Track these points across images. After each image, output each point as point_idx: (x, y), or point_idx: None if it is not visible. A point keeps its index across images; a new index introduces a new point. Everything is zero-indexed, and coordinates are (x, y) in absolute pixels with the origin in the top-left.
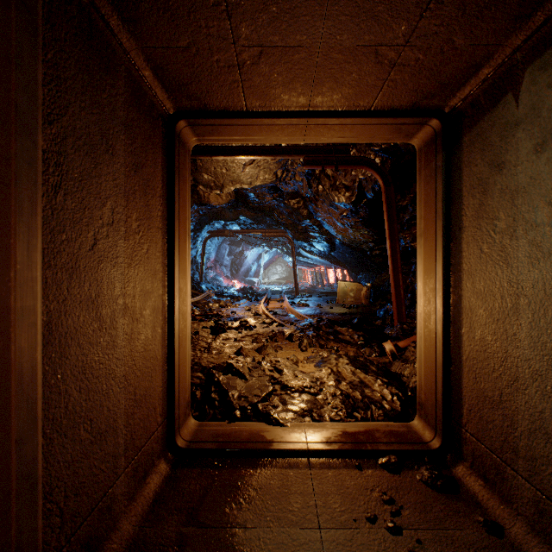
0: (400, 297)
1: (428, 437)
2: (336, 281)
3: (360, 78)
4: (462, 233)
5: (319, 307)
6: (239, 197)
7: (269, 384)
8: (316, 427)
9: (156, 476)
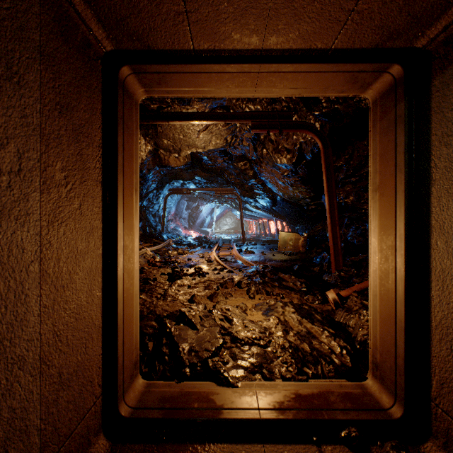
0: (337, 248)
1: (386, 403)
2: (277, 231)
3: (322, 8)
4: (431, 186)
5: (263, 254)
6: (194, 160)
7: (219, 336)
8: (268, 388)
9: None
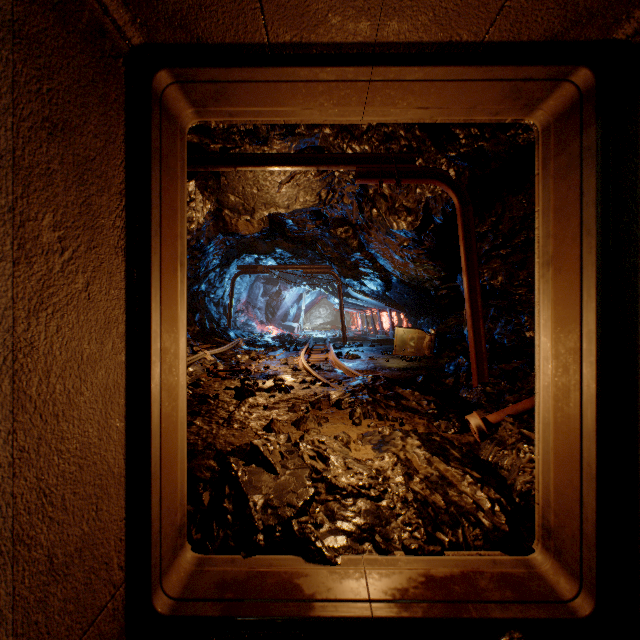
0: (481, 351)
1: (566, 591)
2: (392, 327)
3: None
4: None
5: (373, 360)
6: (274, 224)
7: (309, 483)
8: (383, 566)
9: None
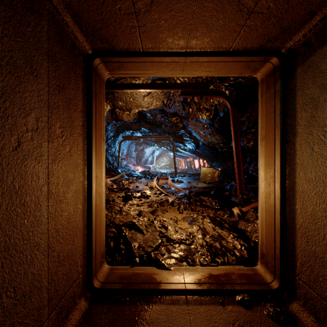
0: (241, 178)
1: (269, 279)
2: (200, 167)
3: (224, 24)
4: (296, 137)
5: (189, 183)
6: (141, 116)
7: (159, 237)
8: (191, 270)
9: (77, 312)
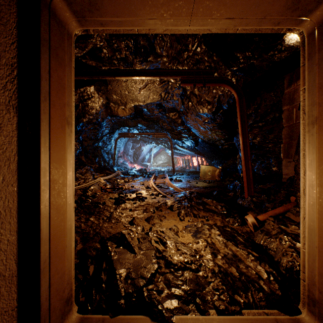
0: (249, 178)
1: None
2: (198, 165)
3: None
4: None
5: (189, 182)
6: (137, 111)
7: (154, 261)
8: None
9: None
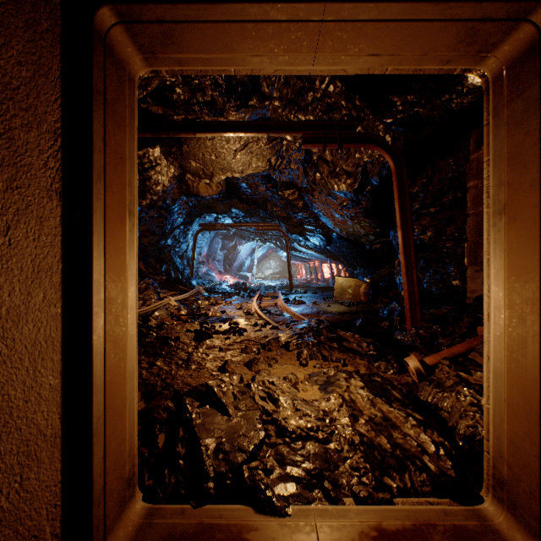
0: (414, 297)
1: None
2: (332, 276)
3: None
4: None
5: (316, 305)
6: (231, 188)
7: (260, 426)
8: (334, 518)
9: None
